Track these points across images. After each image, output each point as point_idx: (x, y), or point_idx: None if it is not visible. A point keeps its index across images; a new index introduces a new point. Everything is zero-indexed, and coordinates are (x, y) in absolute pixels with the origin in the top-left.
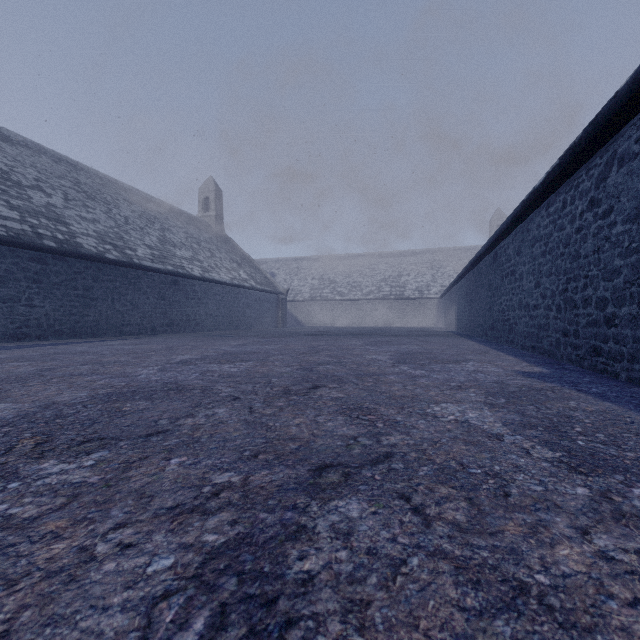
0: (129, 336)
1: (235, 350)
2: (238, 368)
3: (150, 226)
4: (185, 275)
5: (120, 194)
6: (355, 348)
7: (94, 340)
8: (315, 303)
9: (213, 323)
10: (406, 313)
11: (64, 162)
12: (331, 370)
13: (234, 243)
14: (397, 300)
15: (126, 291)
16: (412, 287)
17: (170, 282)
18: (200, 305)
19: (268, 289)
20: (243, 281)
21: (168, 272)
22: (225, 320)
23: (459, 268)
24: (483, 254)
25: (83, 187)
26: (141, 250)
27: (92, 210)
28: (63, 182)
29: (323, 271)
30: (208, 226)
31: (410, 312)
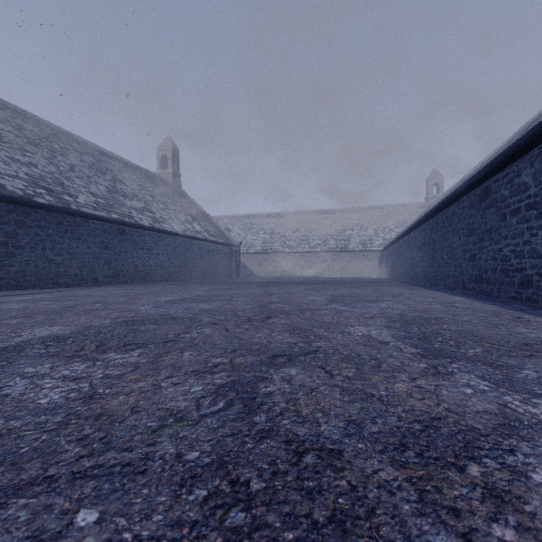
0: (64, 288)
1: (150, 313)
2: (76, 384)
3: (100, 176)
4: (132, 224)
5: (71, 145)
6: (320, 308)
7: (7, 294)
8: (266, 255)
9: (164, 274)
10: (350, 264)
11: (10, 109)
12: (304, 398)
13: (190, 198)
14: (342, 252)
15: (61, 239)
16: (356, 240)
17: (115, 231)
18: (150, 255)
19: (221, 241)
20: (196, 233)
21: (112, 220)
22: (177, 271)
23: (399, 223)
24: (460, 194)
25: (26, 133)
26: (83, 197)
27: (30, 154)
28: (1, 126)
29: (274, 226)
30: (165, 182)
31: (354, 263)
